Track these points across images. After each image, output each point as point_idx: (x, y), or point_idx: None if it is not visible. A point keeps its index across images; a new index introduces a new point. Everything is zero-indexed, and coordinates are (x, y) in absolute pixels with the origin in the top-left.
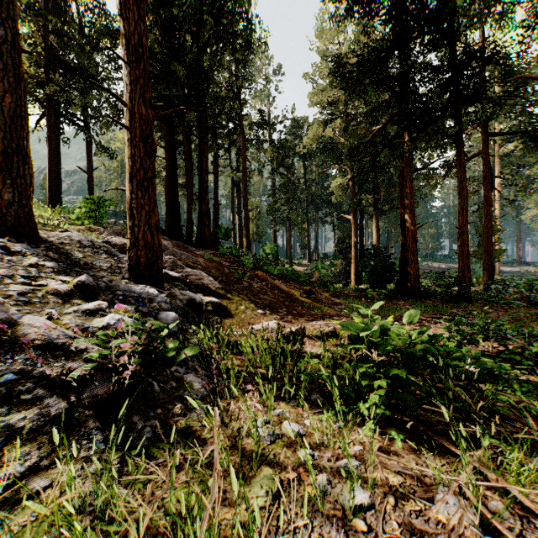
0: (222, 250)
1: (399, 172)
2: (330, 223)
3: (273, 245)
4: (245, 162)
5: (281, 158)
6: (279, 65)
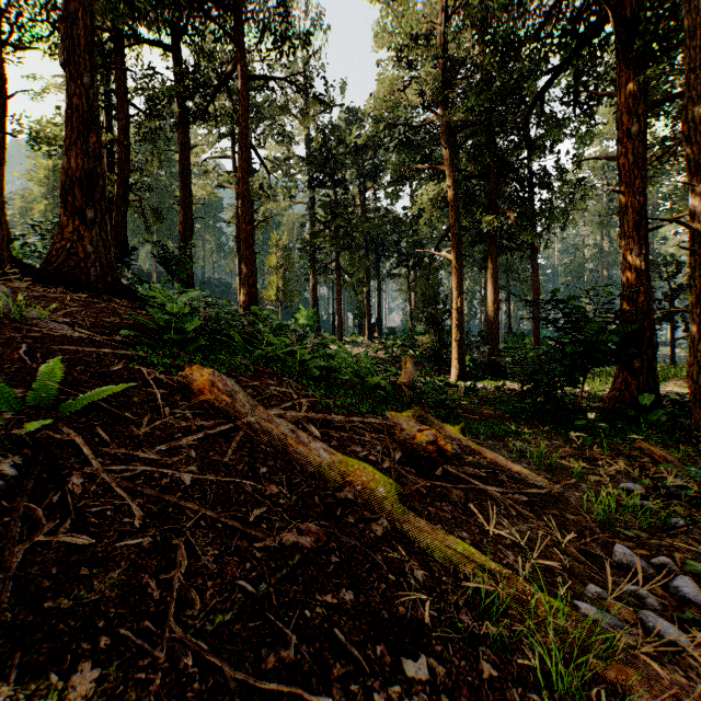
0: (143, 296)
1: (622, 103)
2: (403, 277)
3: (311, 312)
4: (244, 121)
5: (323, 158)
6: (321, 13)
